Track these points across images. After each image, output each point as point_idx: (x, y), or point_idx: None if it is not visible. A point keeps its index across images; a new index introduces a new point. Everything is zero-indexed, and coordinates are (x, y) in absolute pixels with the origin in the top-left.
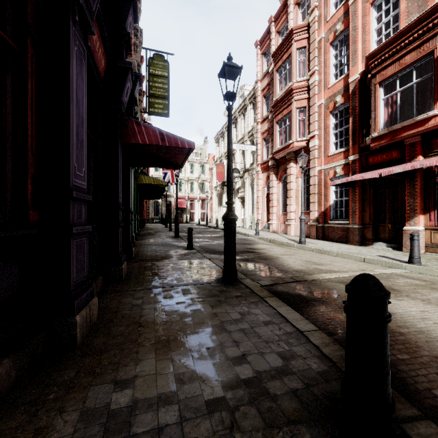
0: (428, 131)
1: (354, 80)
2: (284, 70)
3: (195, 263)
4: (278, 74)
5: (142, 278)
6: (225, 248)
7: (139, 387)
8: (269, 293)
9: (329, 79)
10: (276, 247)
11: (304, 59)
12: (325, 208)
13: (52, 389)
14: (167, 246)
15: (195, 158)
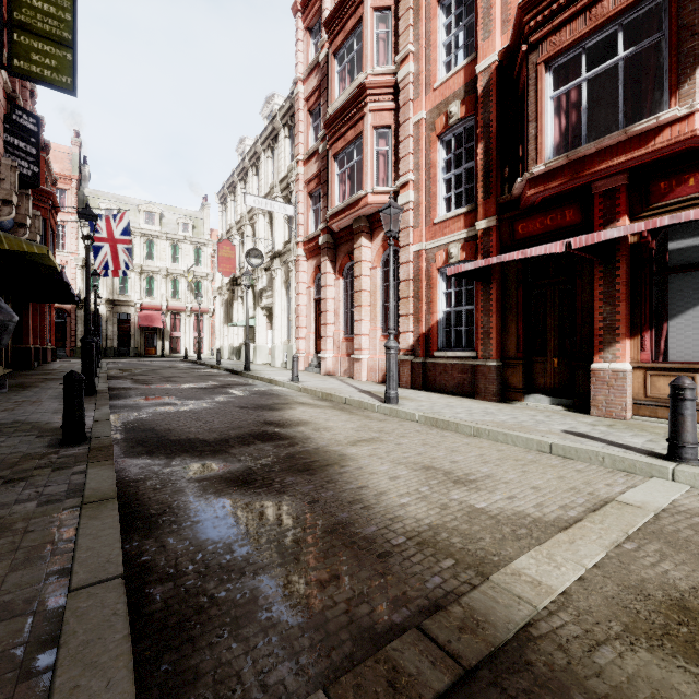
0: (648, 160)
1: (488, 67)
2: (348, 55)
3: None
4: (336, 62)
5: None
6: None
7: None
8: None
9: (436, 71)
10: (335, 414)
11: (387, 32)
12: (428, 326)
13: None
14: (4, 431)
15: (182, 234)
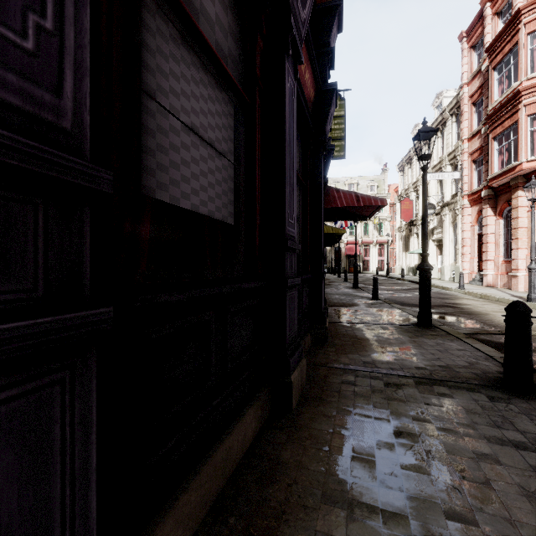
0: None
1: None
2: (506, 66)
3: (385, 311)
4: (495, 73)
5: (342, 317)
6: (420, 295)
7: (373, 358)
8: (466, 336)
9: None
10: (488, 304)
11: None
12: None
13: (328, 352)
14: (349, 295)
15: (370, 193)
